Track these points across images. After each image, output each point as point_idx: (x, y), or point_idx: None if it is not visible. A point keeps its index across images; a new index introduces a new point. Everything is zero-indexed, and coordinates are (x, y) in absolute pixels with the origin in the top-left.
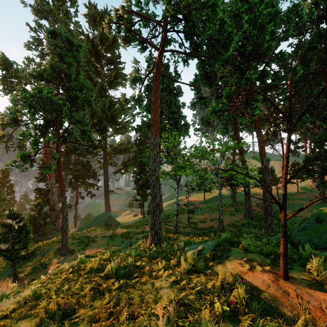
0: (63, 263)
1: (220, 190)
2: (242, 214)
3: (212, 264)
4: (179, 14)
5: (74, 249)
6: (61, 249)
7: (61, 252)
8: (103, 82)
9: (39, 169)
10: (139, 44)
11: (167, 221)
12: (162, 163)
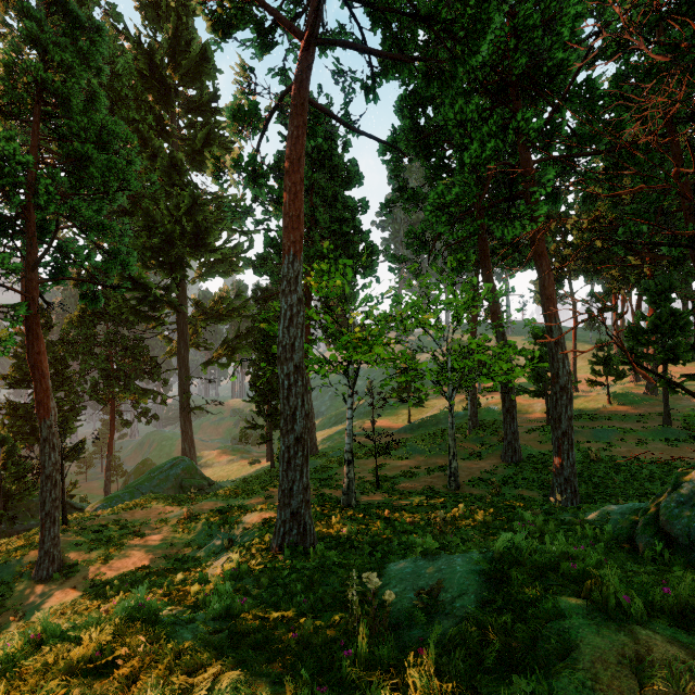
0: (36, 606)
1: (452, 401)
2: (497, 456)
3: None
4: None
5: (79, 561)
6: (37, 563)
7: (38, 573)
8: (176, 152)
9: (11, 357)
10: (254, 32)
11: (327, 476)
12: (315, 340)
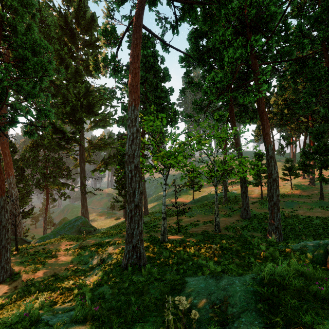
0: None
1: (216, 187)
2: (238, 215)
3: None
4: None
5: (21, 271)
6: None
7: None
8: (79, 66)
9: None
10: None
11: (153, 225)
12: (147, 158)
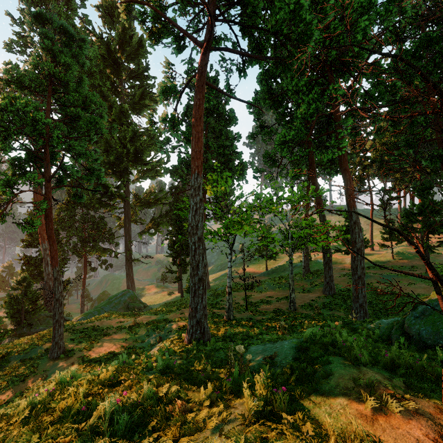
0: (53, 372)
1: (292, 257)
2: (320, 291)
3: (300, 393)
4: None
5: (74, 349)
6: (51, 349)
7: (52, 354)
8: (123, 104)
9: None
10: (173, 40)
11: (216, 302)
12: (208, 219)
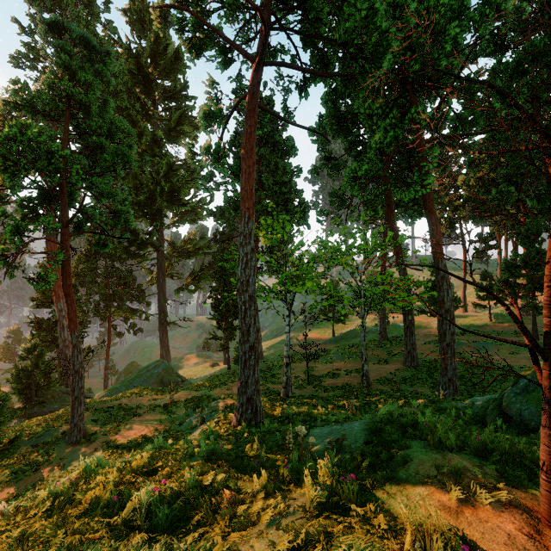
0: (71, 460)
1: (364, 320)
2: (400, 361)
3: (372, 482)
4: (291, 2)
5: (97, 432)
6: (69, 432)
7: (70, 439)
8: (156, 130)
9: None
10: (218, 53)
11: (270, 375)
12: (261, 272)
